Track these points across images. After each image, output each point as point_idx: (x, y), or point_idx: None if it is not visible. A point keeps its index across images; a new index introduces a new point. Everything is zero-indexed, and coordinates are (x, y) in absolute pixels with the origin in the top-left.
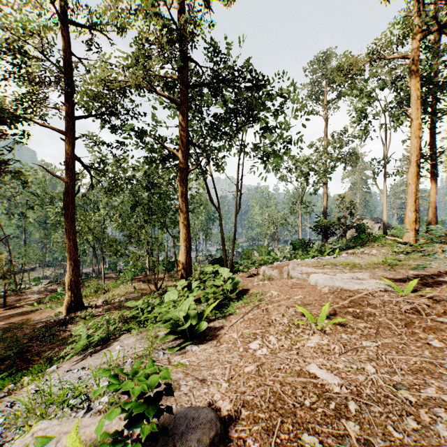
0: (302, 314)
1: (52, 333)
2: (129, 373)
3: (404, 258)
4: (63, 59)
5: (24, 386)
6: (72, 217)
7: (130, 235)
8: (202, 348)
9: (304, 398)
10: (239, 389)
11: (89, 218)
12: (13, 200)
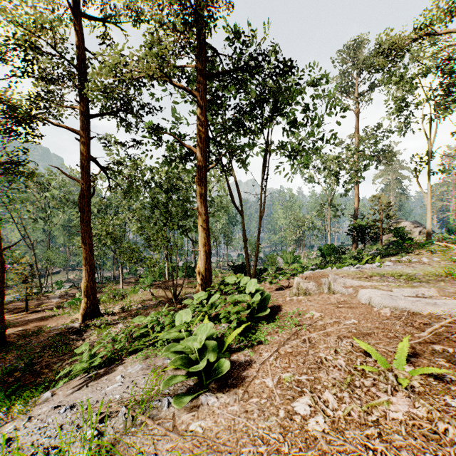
0: (363, 351)
1: (65, 342)
2: None
3: None
4: (79, 55)
5: (8, 421)
6: (88, 220)
7: (147, 239)
8: (223, 401)
9: None
10: None
11: (106, 221)
12: (38, 205)
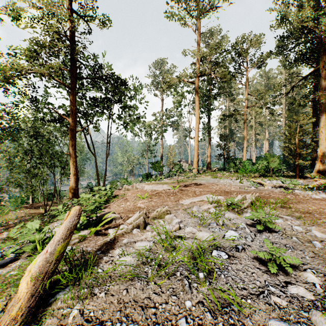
0: (139, 197)
1: None
2: (94, 201)
3: (187, 179)
4: None
5: (2, 249)
6: None
7: (26, 172)
8: (103, 210)
9: (136, 209)
10: (119, 211)
11: None
12: None
